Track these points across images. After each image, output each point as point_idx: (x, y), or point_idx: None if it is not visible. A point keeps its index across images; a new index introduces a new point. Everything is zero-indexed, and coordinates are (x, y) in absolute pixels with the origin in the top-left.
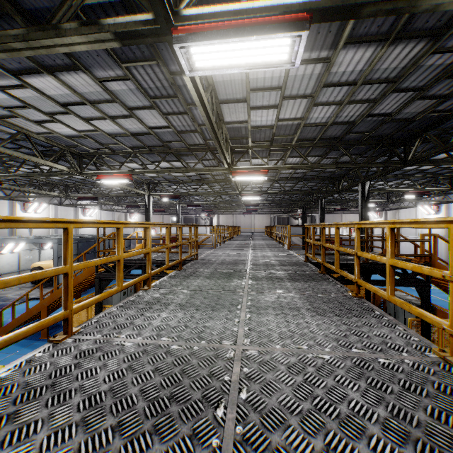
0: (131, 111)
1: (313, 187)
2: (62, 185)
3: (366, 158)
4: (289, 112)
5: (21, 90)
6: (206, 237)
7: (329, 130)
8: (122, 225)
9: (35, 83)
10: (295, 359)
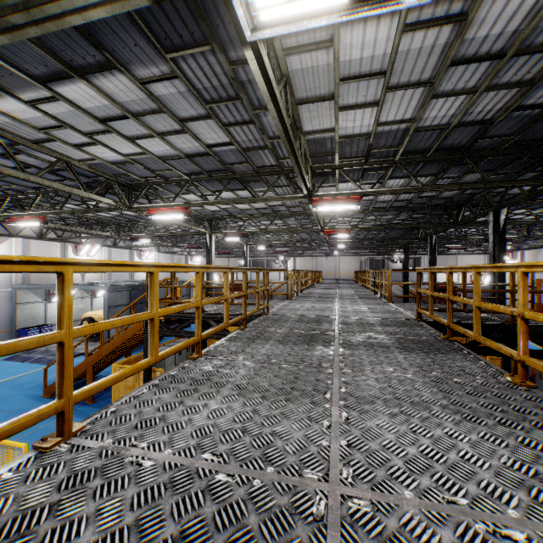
0: (183, 124)
1: (419, 219)
2: (114, 223)
3: (501, 175)
4: (394, 112)
5: (53, 104)
6: (279, 284)
7: (451, 136)
8: (158, 268)
9: (67, 93)
10: (451, 536)
